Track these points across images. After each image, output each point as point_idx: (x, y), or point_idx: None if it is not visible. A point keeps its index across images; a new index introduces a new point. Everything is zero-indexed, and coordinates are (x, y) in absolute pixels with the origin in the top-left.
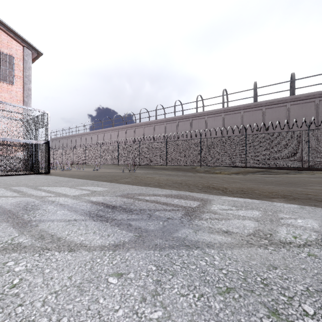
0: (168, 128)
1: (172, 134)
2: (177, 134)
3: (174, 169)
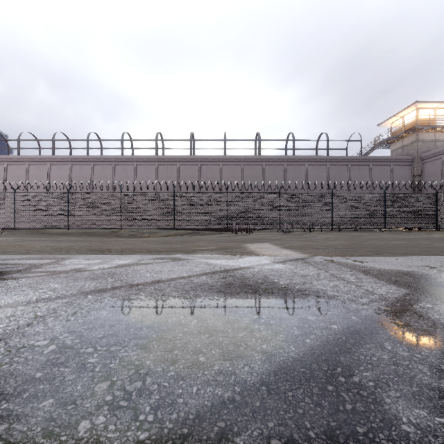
0: (77, 172)
1: (83, 182)
2: (91, 182)
3: (83, 234)
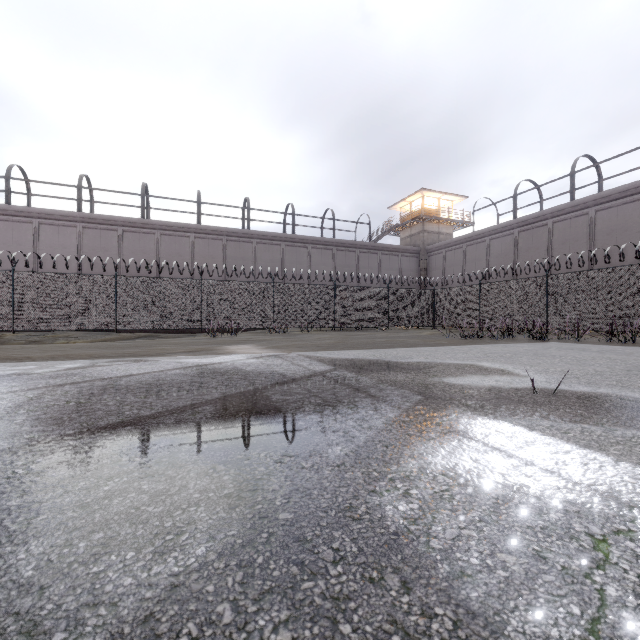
0: None
1: None
2: None
3: None
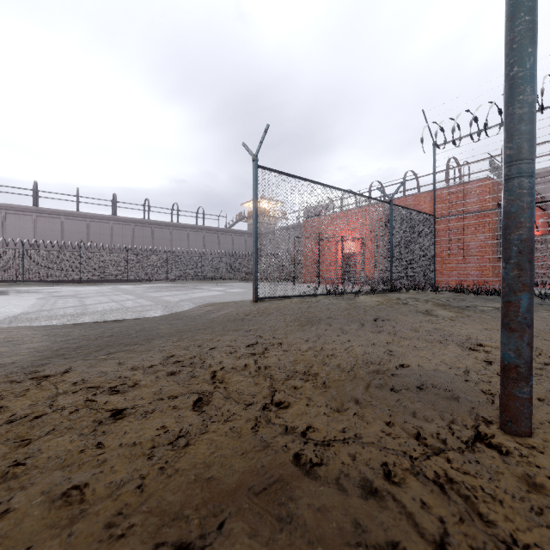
0: None
1: None
2: None
3: None
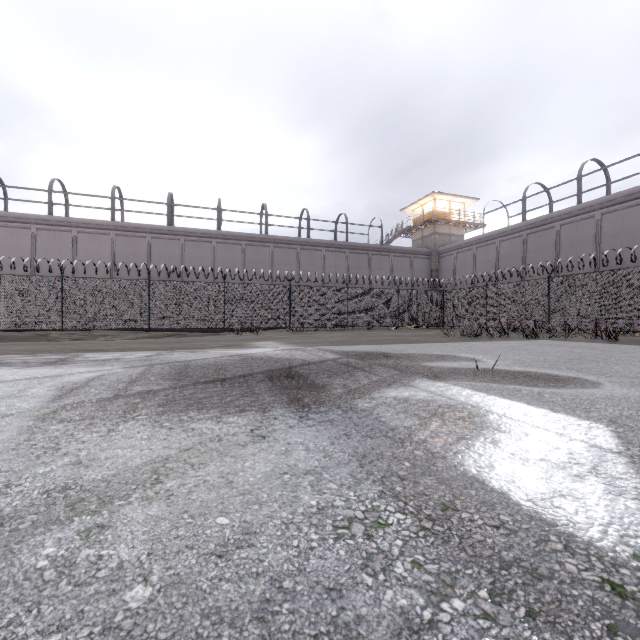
0: None
1: None
2: None
3: None
